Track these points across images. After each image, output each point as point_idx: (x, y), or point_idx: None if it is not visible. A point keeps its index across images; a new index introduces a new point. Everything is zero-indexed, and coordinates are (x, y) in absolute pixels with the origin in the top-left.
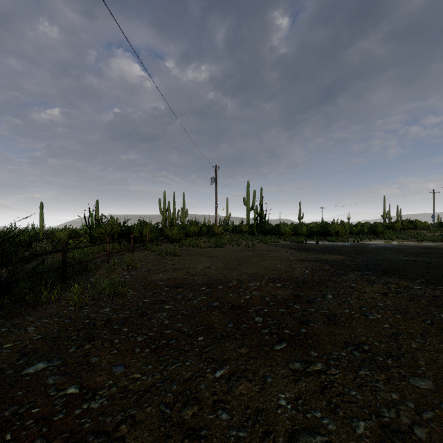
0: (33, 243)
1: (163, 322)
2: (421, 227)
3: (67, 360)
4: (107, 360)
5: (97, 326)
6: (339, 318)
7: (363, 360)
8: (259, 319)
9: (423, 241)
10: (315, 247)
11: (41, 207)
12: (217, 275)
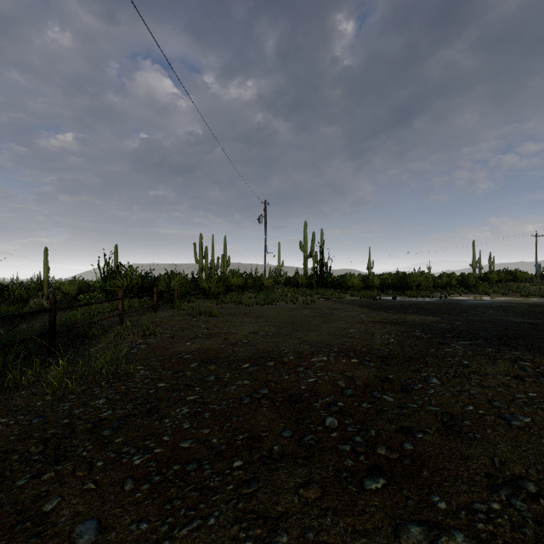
0: (31, 300)
1: (181, 425)
2: (523, 279)
3: (3, 508)
4: (72, 510)
5: (78, 432)
6: (462, 422)
7: (537, 522)
8: (332, 422)
9: (529, 296)
10: (394, 304)
11: (46, 253)
12: (265, 344)
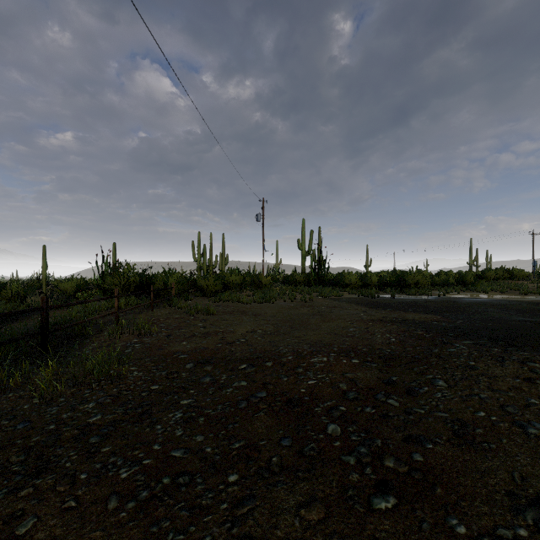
0: (28, 298)
1: (174, 432)
2: (520, 276)
3: None
4: (48, 533)
5: (64, 439)
6: (474, 430)
7: None
8: (334, 430)
9: (528, 294)
10: (392, 302)
11: (44, 251)
12: (263, 343)
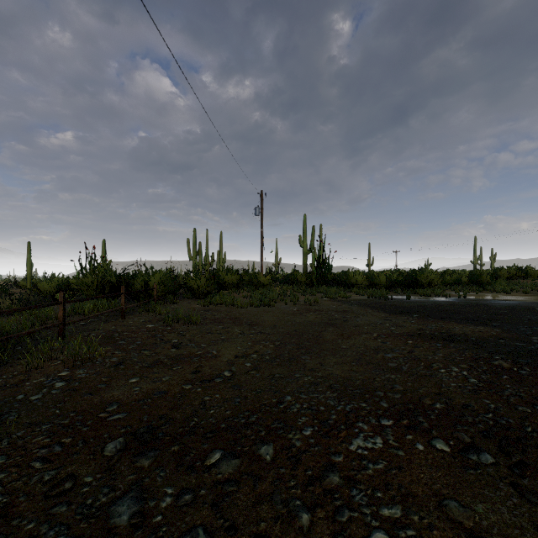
0: None
1: None
2: (535, 275)
3: None
4: None
5: None
6: None
7: None
8: None
9: None
10: (413, 306)
11: (29, 249)
12: (258, 383)
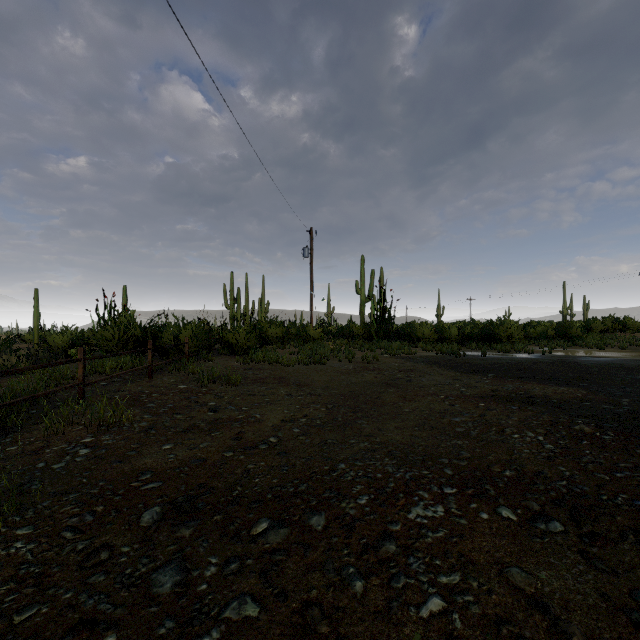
0: None
1: None
2: (635, 328)
3: None
4: None
5: None
6: None
7: None
8: None
9: None
10: (489, 364)
11: (36, 296)
12: (308, 450)
